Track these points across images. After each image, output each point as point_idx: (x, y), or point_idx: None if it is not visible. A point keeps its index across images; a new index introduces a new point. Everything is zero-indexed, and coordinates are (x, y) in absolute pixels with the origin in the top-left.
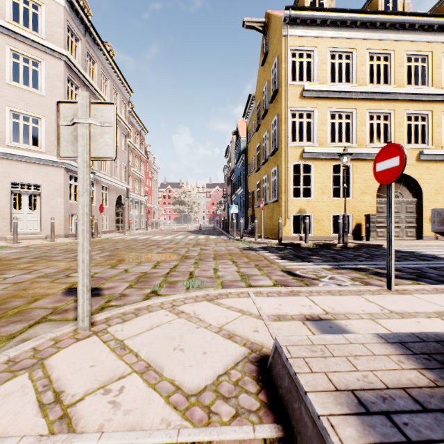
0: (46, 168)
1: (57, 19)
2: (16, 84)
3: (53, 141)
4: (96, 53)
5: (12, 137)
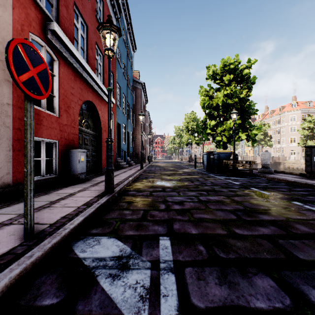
0: (296, 146)
1: (299, 116)
2: (290, 133)
3: (298, 141)
4: (313, 112)
5: (290, 142)
